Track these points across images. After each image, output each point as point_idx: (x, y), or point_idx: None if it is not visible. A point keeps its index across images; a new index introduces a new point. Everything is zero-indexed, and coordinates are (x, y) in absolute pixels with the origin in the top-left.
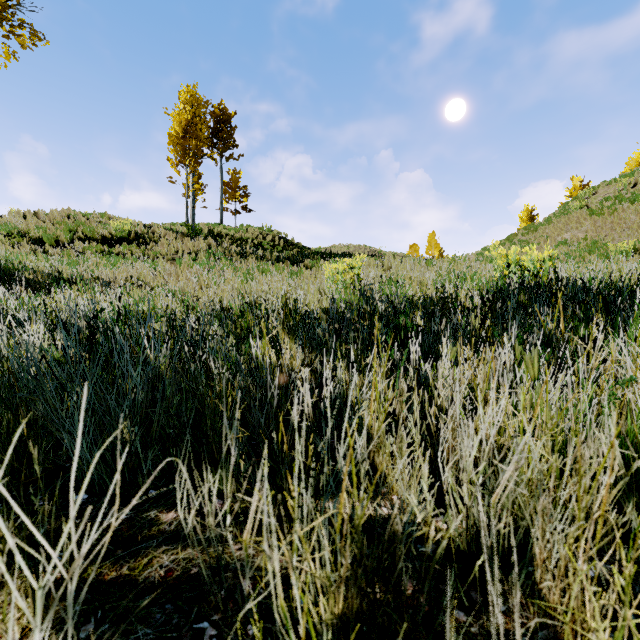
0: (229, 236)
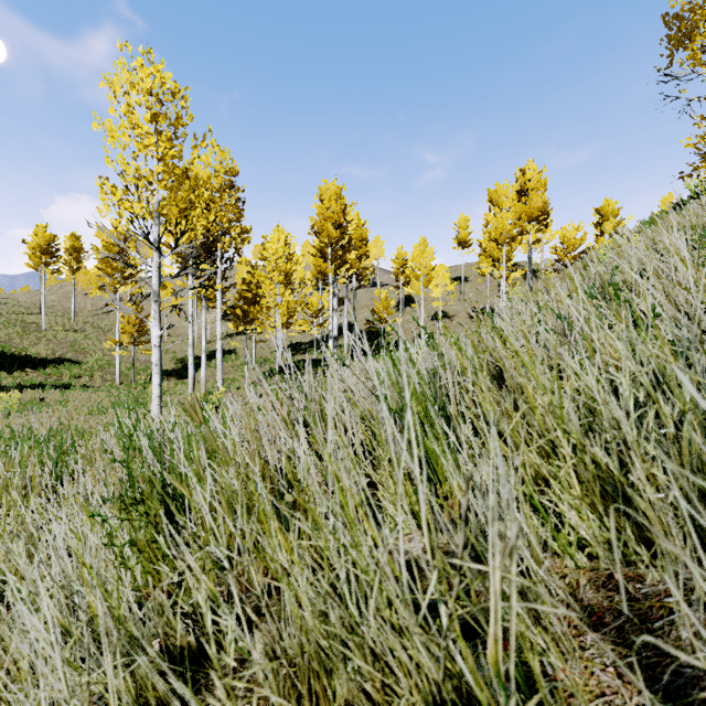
0: None
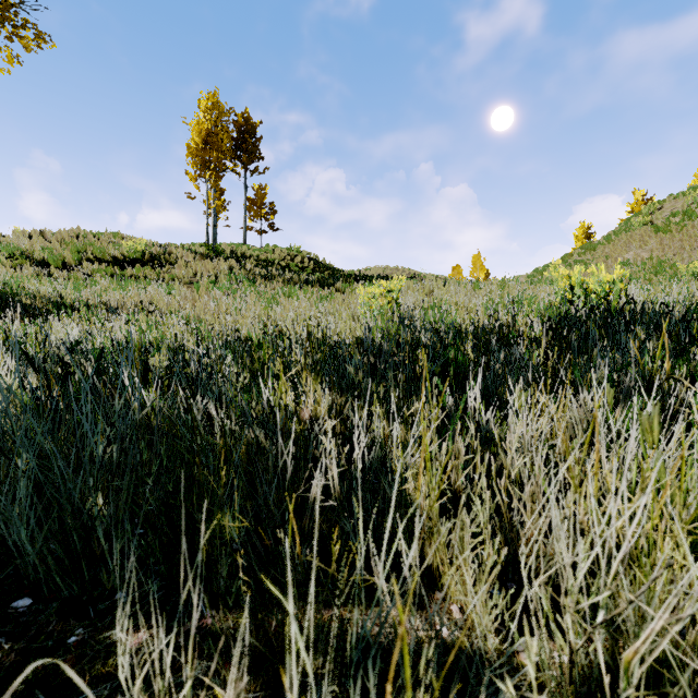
0: (254, 257)
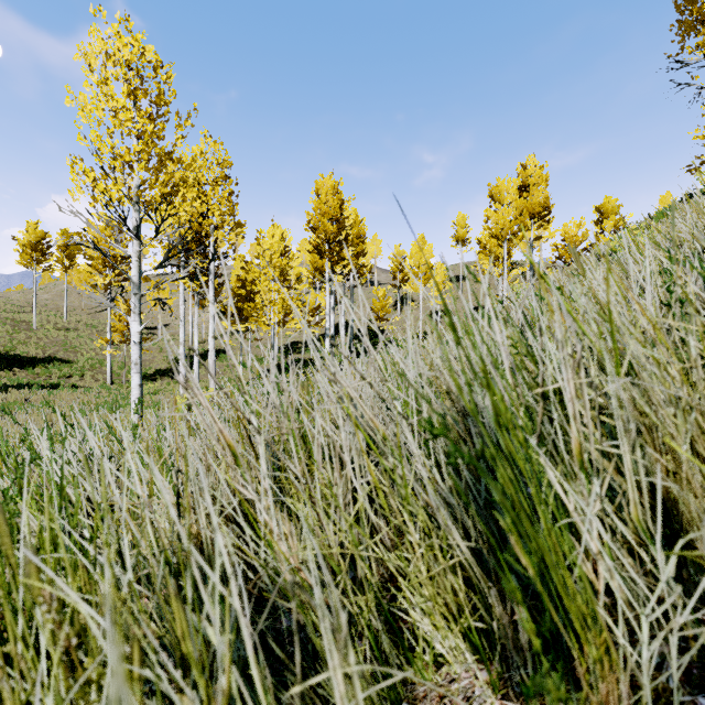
0: None
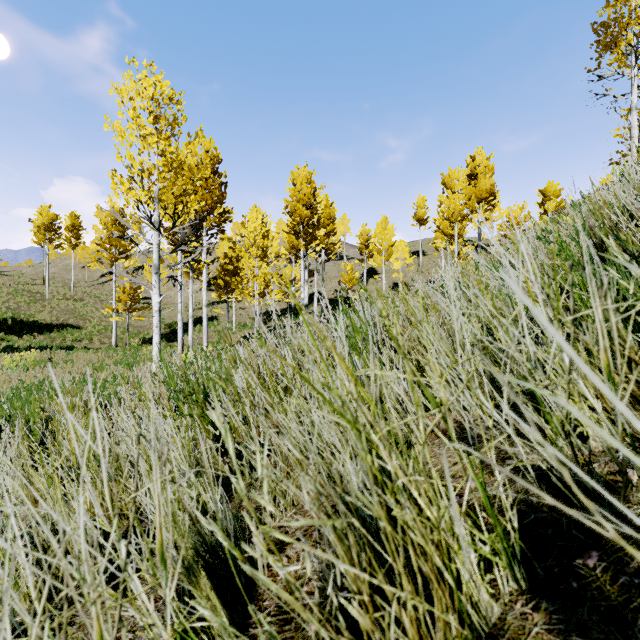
0: None
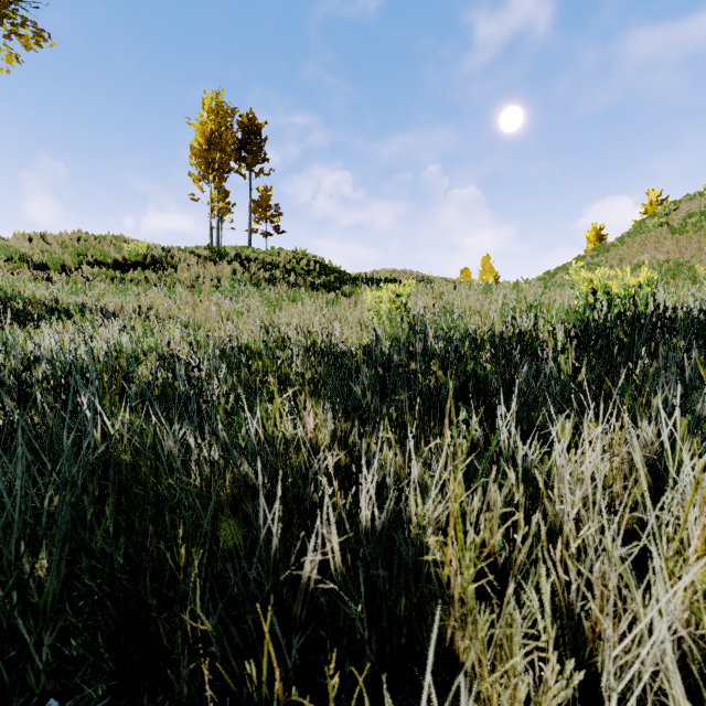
0: (258, 260)
